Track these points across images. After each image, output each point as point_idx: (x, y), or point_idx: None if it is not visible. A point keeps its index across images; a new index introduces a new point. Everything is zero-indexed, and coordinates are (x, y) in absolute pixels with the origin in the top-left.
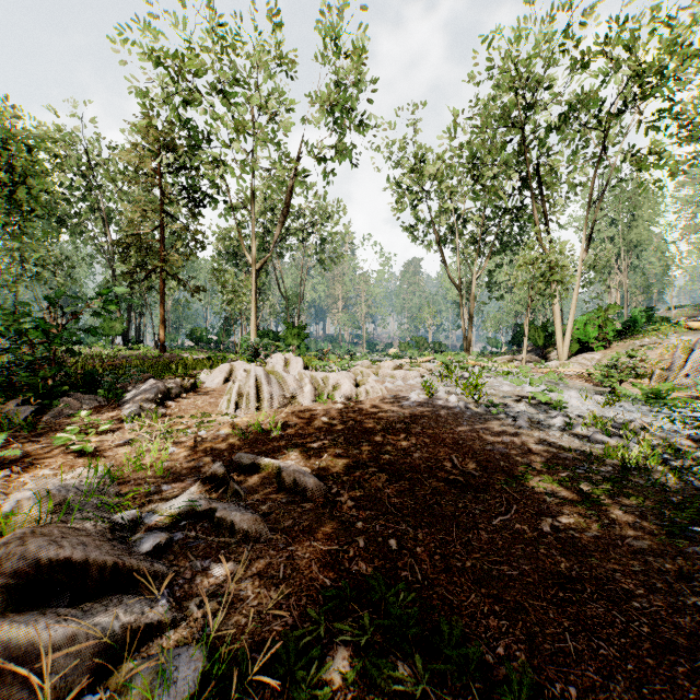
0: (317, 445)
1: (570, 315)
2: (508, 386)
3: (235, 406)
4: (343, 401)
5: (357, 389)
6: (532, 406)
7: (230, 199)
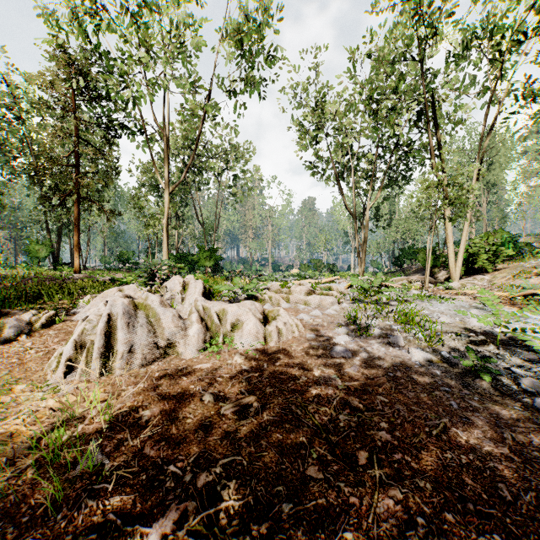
0: (161, 536)
1: (462, 239)
2: (446, 316)
3: (66, 367)
4: (245, 352)
5: (265, 329)
6: (508, 352)
7: (144, 127)
